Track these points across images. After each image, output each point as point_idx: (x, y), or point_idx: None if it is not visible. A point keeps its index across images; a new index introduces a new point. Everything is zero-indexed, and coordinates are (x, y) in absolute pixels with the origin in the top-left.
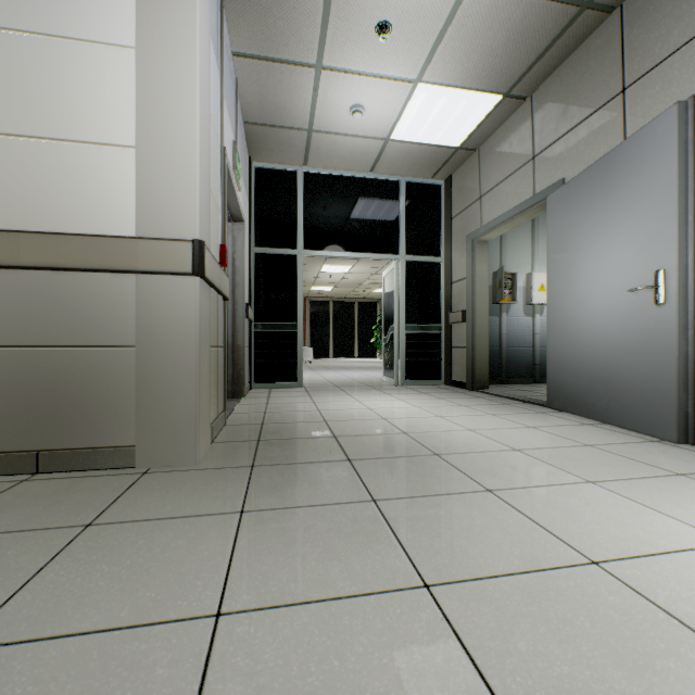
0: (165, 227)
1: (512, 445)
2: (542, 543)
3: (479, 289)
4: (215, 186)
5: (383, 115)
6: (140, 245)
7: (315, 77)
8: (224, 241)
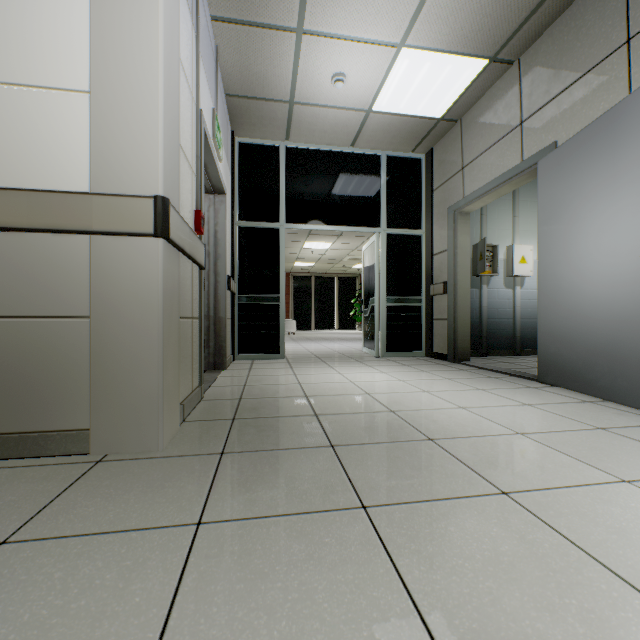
0: (124, 182)
1: (513, 428)
2: (604, 589)
3: (461, 261)
4: (188, 146)
5: (365, 84)
6: (95, 202)
7: (296, 43)
8: (200, 208)
